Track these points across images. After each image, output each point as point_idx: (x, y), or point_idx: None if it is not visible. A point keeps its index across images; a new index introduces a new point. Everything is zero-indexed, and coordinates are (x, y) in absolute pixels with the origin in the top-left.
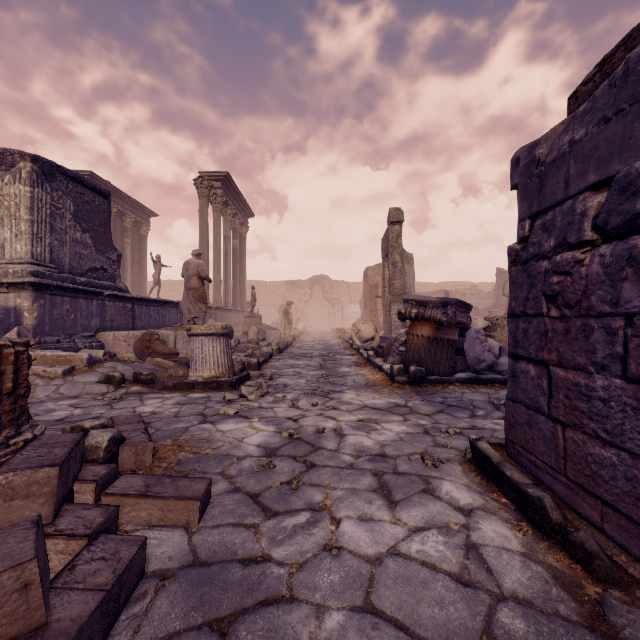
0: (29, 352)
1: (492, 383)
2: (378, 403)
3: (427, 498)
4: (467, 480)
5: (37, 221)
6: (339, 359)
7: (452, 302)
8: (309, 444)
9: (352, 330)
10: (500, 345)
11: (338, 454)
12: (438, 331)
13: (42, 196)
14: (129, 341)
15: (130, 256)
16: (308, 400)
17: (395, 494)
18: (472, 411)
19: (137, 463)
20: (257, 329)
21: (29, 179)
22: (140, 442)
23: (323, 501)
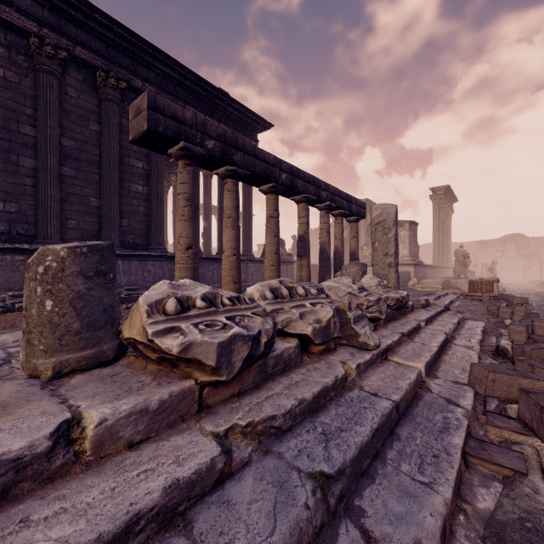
0: (420, 285)
1: None
2: None
3: None
4: None
5: (409, 242)
6: None
7: None
8: None
9: None
10: None
11: None
12: None
13: (409, 233)
14: (434, 283)
15: None
16: (541, 302)
17: None
18: None
19: None
20: None
21: (408, 229)
22: None
23: None
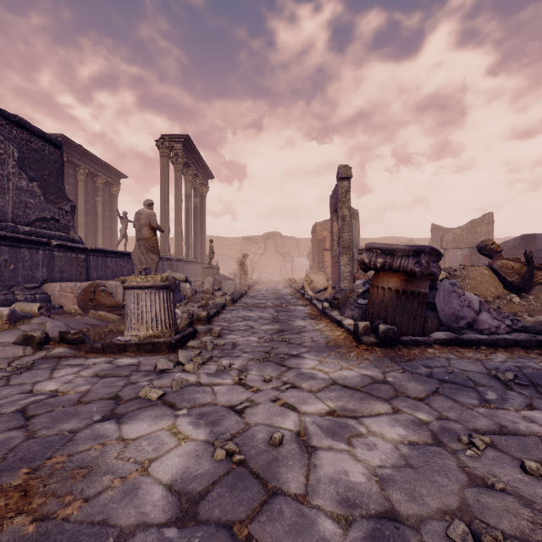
0: None
1: (477, 345)
2: (349, 377)
3: None
4: None
5: None
6: (292, 310)
7: (426, 250)
8: (258, 479)
9: (305, 281)
10: (479, 299)
11: (310, 514)
12: (408, 283)
13: None
14: (76, 292)
15: (101, 213)
16: (259, 371)
17: None
18: (477, 392)
19: None
20: (212, 279)
21: None
22: None
23: None
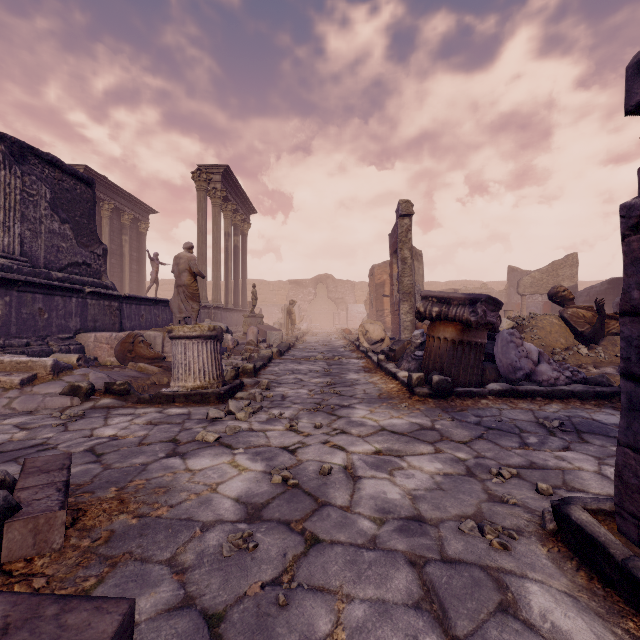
0: None
1: (533, 396)
2: (398, 424)
3: (512, 629)
4: (565, 580)
5: (4, 208)
6: (345, 363)
7: (482, 299)
8: (310, 496)
9: (359, 331)
10: (538, 350)
11: (352, 517)
12: (464, 333)
13: (10, 180)
14: (112, 343)
15: (128, 254)
16: (310, 419)
17: (454, 618)
18: (520, 437)
19: (37, 546)
20: (257, 330)
21: None
22: (43, 511)
23: (331, 632)
